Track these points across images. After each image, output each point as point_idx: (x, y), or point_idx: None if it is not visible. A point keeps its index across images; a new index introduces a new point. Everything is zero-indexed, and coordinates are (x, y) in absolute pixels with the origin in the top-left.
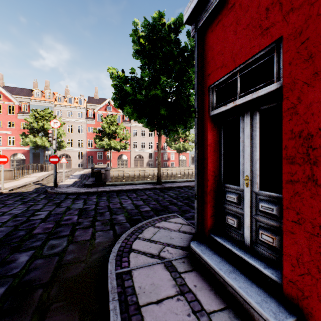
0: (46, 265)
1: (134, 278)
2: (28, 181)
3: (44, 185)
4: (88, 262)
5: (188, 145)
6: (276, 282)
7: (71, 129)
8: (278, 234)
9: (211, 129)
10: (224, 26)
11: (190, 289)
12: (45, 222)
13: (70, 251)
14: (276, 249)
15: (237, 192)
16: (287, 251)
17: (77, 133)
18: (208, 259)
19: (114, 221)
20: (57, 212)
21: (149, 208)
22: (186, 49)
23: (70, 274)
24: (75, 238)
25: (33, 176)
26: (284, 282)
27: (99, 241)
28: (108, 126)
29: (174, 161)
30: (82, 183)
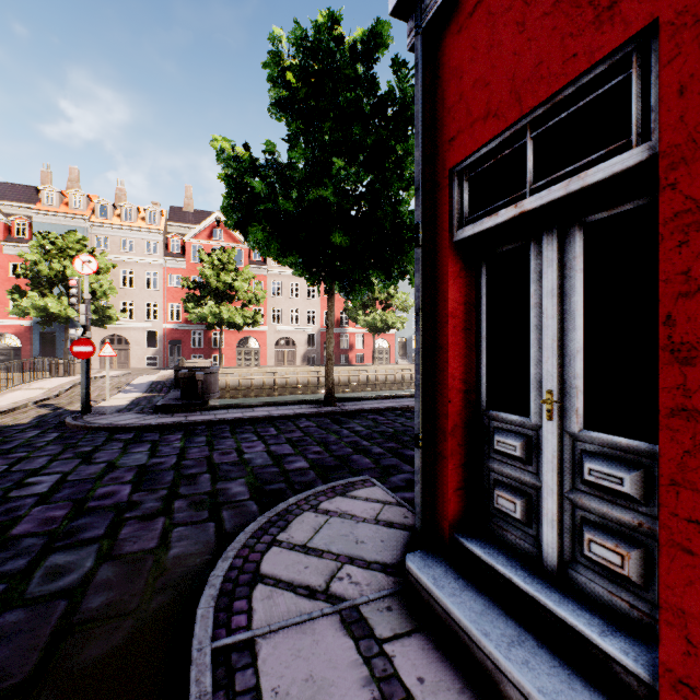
0: (31, 628)
1: (262, 661)
2: (23, 399)
3: (60, 408)
4: (144, 615)
5: (393, 316)
6: (637, 676)
7: (132, 279)
8: (636, 545)
9: (458, 275)
10: (493, 13)
11: (408, 692)
12: (47, 505)
13: (100, 584)
14: (630, 582)
15: (523, 433)
16: (672, 599)
17: (145, 289)
18: (454, 603)
19: (221, 497)
20: (83, 476)
21: (305, 464)
22: (391, 99)
23: (92, 652)
24: (119, 547)
25: (37, 387)
26: (664, 683)
27: (178, 553)
28: (216, 274)
29: (364, 352)
30: (150, 403)
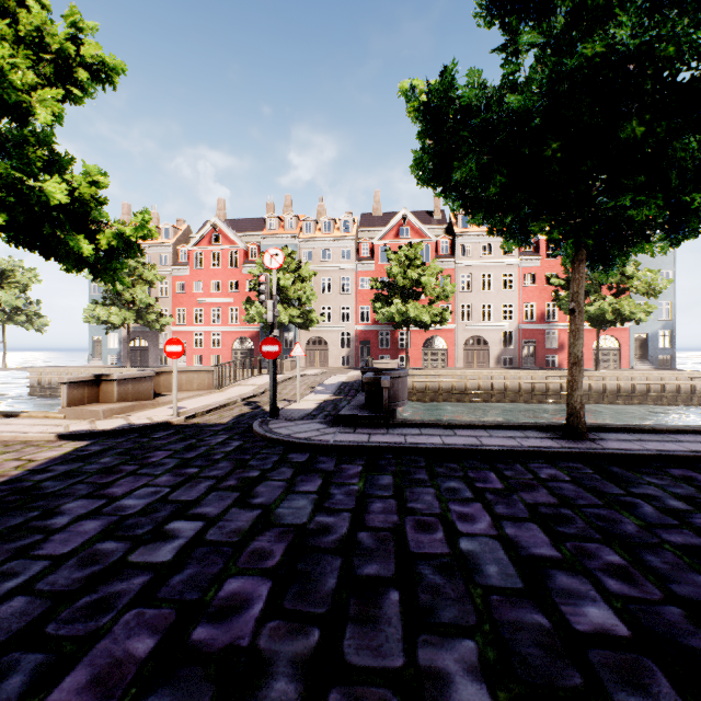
0: None
1: None
2: (237, 394)
3: (258, 407)
4: None
5: (631, 304)
6: None
7: (330, 286)
8: None
9: None
10: None
11: None
12: (145, 607)
13: None
14: None
15: None
16: None
17: (340, 293)
18: None
19: None
20: (223, 535)
21: (613, 616)
22: None
23: None
24: None
25: (251, 383)
26: None
27: None
28: (402, 271)
29: None
30: (335, 408)
